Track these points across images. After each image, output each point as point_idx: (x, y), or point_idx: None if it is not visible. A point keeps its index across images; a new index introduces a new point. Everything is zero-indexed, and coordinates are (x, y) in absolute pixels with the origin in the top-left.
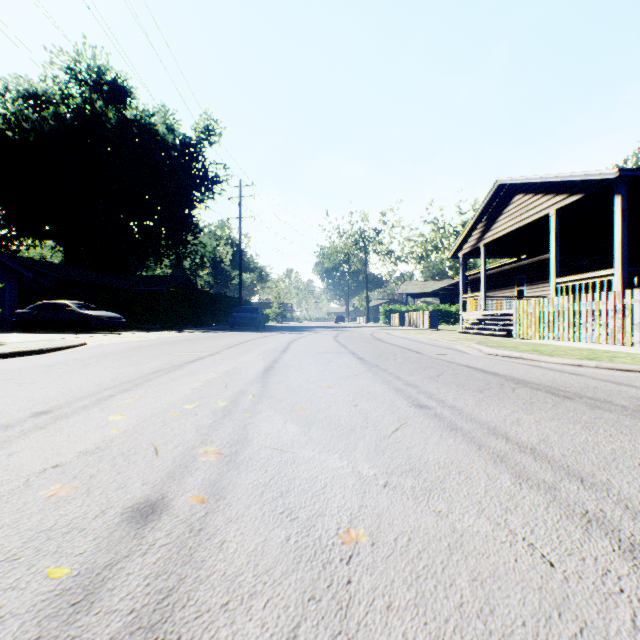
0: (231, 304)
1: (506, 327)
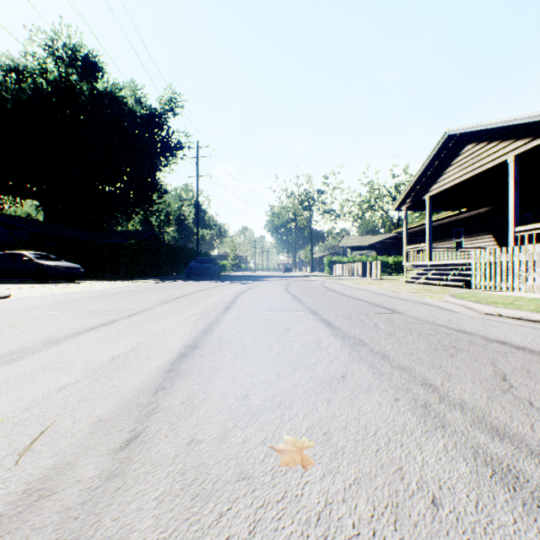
0: (190, 256)
1: (461, 277)
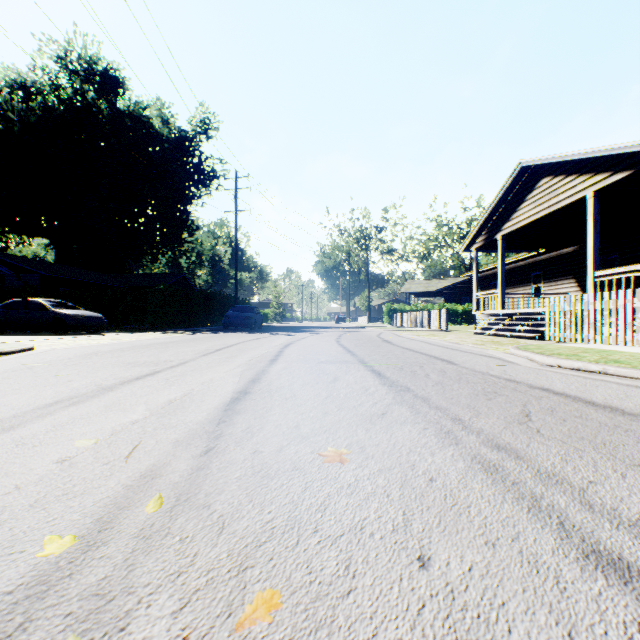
0: (227, 303)
1: (535, 328)
